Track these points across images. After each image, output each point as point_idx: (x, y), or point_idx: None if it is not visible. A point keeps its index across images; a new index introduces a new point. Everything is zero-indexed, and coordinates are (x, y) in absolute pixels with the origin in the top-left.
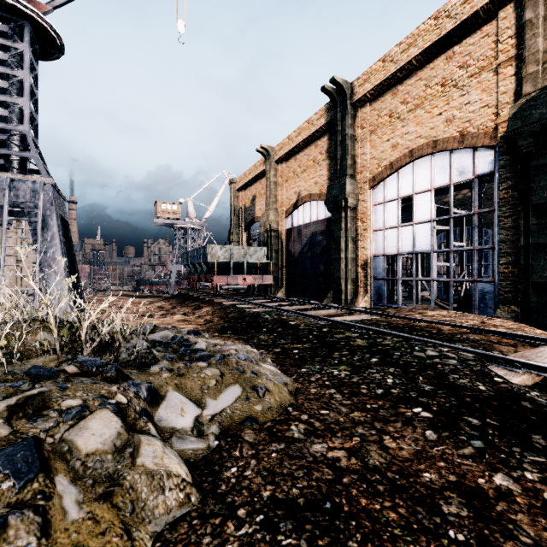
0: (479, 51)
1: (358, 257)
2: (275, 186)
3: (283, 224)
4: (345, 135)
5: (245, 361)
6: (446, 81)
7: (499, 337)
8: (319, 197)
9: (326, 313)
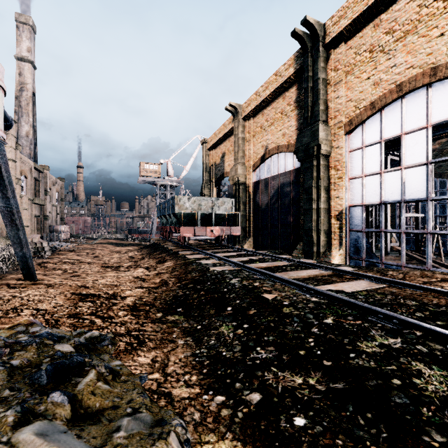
0: None
1: (331, 207)
2: (243, 142)
3: (250, 177)
4: (317, 79)
5: None
6: None
7: None
8: (287, 148)
9: (309, 275)
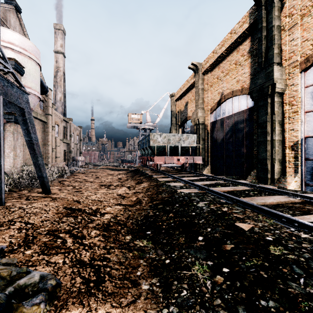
0: None
1: (286, 139)
2: (202, 91)
3: (208, 118)
4: (271, 27)
5: None
6: None
7: None
8: (241, 92)
9: (277, 201)
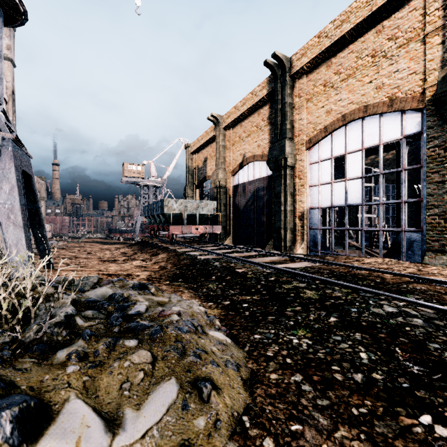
0: (407, 24)
1: (296, 209)
2: (224, 149)
3: (230, 181)
4: (285, 103)
5: (187, 334)
6: (376, 52)
7: (443, 286)
8: (261, 158)
9: (270, 260)
